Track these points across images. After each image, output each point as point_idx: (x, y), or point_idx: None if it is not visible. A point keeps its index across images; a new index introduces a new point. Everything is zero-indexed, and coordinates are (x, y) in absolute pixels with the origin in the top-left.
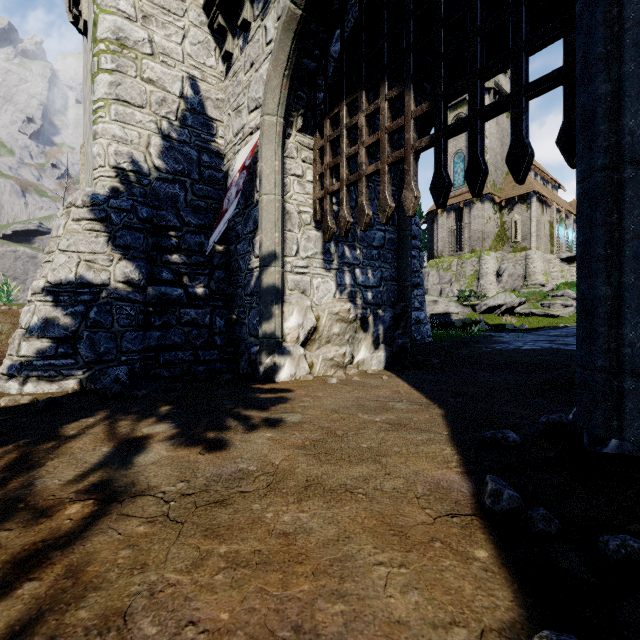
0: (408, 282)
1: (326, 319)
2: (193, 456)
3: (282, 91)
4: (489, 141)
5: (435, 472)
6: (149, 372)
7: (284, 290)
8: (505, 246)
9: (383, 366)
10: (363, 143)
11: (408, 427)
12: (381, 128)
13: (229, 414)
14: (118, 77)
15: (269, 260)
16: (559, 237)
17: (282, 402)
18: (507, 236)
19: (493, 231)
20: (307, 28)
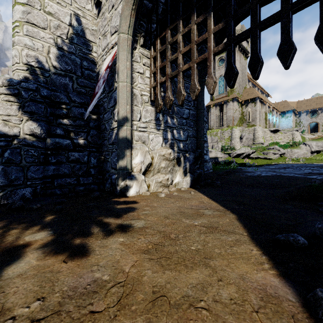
0: (202, 138)
1: (157, 158)
2: (57, 265)
3: (131, 19)
4: None
5: (256, 275)
6: (47, 191)
7: (132, 141)
8: (244, 124)
9: (189, 185)
10: (180, 51)
11: (218, 229)
12: (192, 41)
13: (94, 221)
14: (28, 8)
15: (123, 122)
16: (269, 120)
17: (131, 211)
18: (245, 119)
19: (238, 116)
20: None
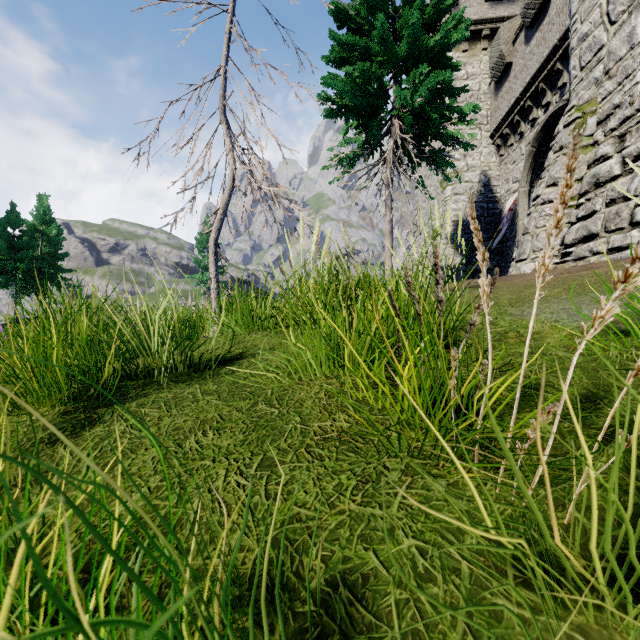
0: None
1: None
2: None
3: (528, 177)
4: None
5: None
6: None
7: None
8: None
9: None
10: None
11: None
12: None
13: None
14: (454, 185)
15: None
16: None
17: None
18: None
19: None
20: (539, 151)
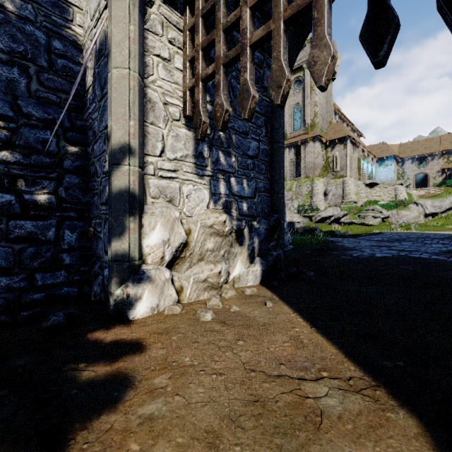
0: (281, 194)
1: (198, 233)
2: None
3: None
4: (318, 98)
5: None
6: None
7: (145, 197)
8: (329, 174)
9: (259, 281)
10: (247, 2)
11: None
12: None
13: None
14: None
15: (121, 156)
16: (363, 169)
17: (111, 401)
18: (330, 167)
19: (321, 163)
20: None
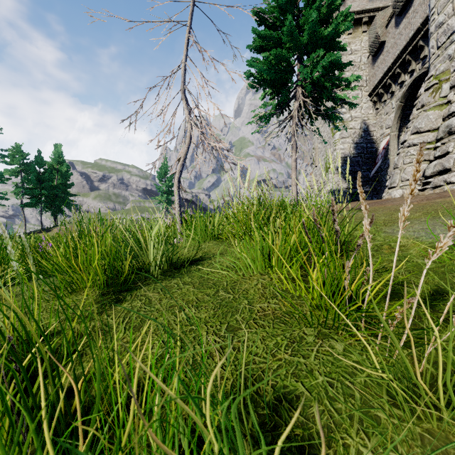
0: None
1: None
2: None
3: (397, 125)
4: None
5: None
6: None
7: None
8: None
9: None
10: None
11: None
12: None
13: None
14: (342, 131)
15: None
16: None
17: None
18: None
19: None
20: (406, 105)
